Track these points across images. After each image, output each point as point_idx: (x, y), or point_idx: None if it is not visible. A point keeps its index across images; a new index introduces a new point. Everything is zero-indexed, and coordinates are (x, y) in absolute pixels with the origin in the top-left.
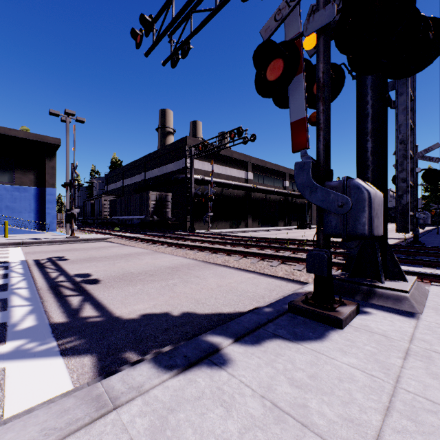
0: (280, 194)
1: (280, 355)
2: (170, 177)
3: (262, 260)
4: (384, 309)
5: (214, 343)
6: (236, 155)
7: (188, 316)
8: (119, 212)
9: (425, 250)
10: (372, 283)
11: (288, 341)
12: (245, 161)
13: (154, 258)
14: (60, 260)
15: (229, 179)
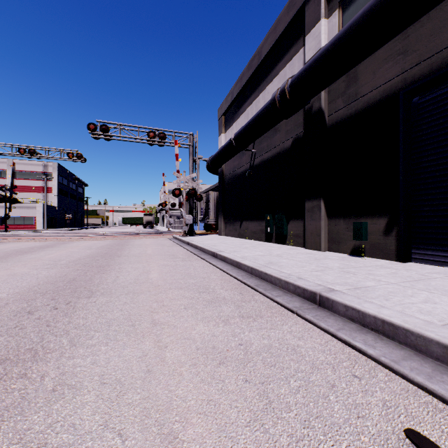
0: None
1: None
2: None
3: None
4: None
5: None
6: (270, 39)
7: None
8: None
9: None
10: None
11: None
12: (302, 14)
13: None
14: None
15: None
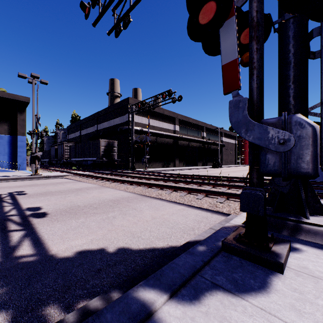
0: (199, 142)
1: (225, 319)
2: (116, 128)
3: (189, 194)
4: (312, 245)
5: (147, 302)
6: (167, 112)
7: (123, 253)
8: (76, 155)
9: (313, 184)
10: (298, 219)
11: (230, 294)
12: (173, 117)
13: (100, 192)
14: (19, 194)
15: (161, 130)
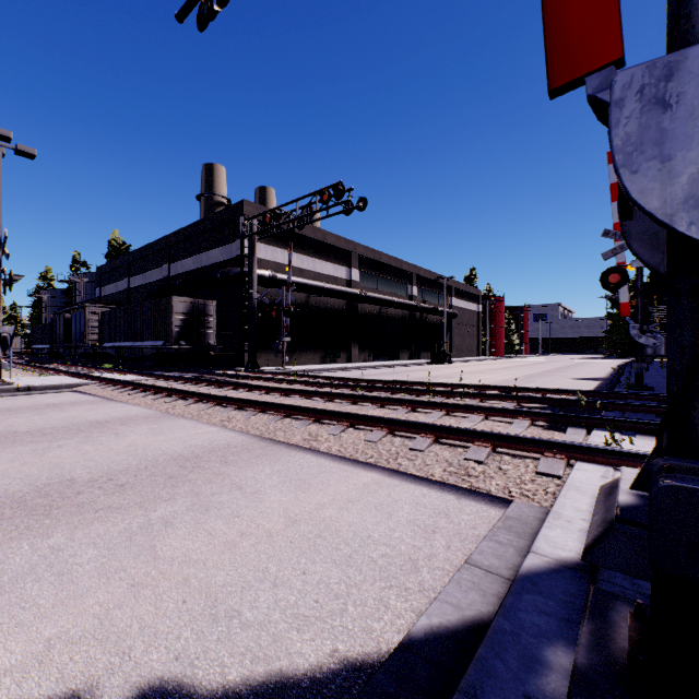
0: (403, 307)
1: None
2: (214, 271)
3: (391, 435)
4: None
5: None
6: (332, 238)
7: None
8: (117, 335)
9: None
10: None
11: None
12: (346, 251)
13: (154, 430)
14: None
15: (319, 280)
